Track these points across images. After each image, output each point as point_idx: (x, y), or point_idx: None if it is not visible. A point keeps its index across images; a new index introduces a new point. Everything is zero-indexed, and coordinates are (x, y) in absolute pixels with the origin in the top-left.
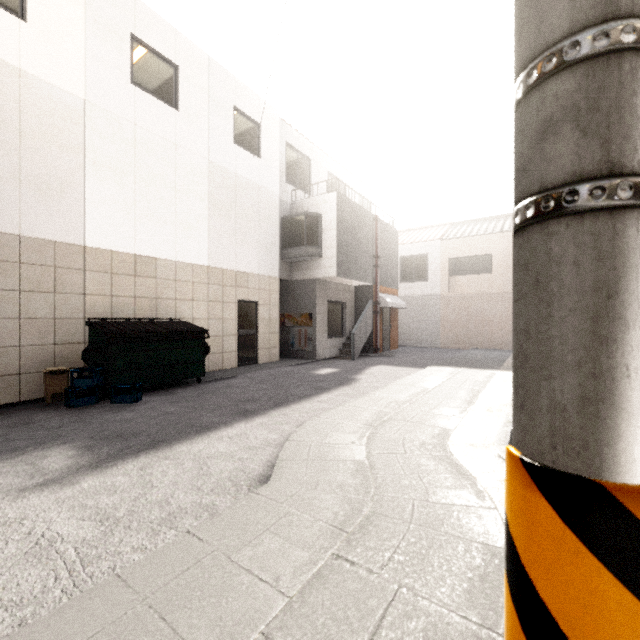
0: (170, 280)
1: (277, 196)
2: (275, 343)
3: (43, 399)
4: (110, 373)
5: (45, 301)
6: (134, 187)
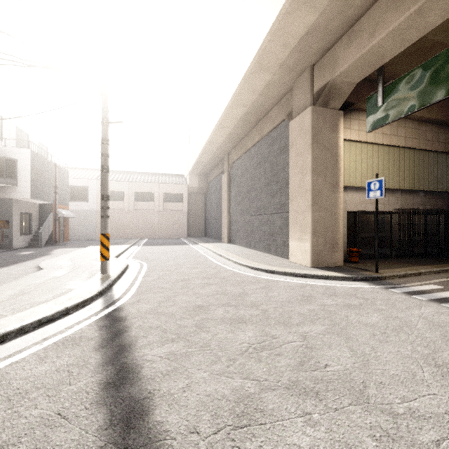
0: None
1: None
2: None
3: None
4: None
5: None
6: None
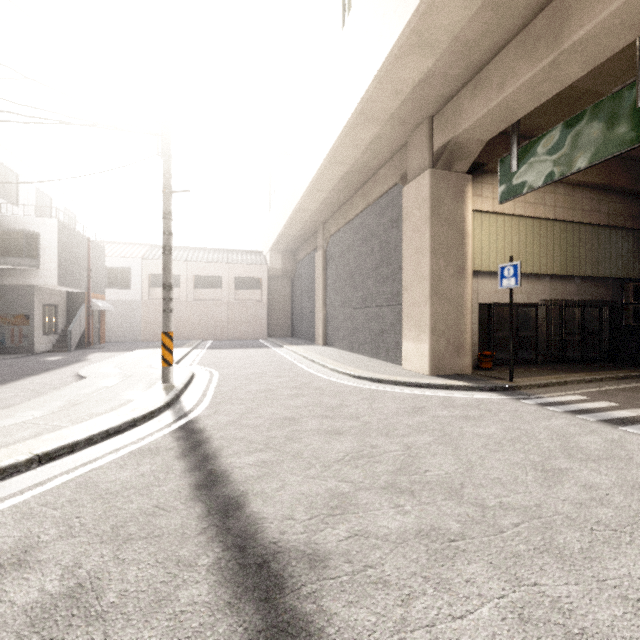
0: None
1: None
2: None
3: None
4: None
5: None
6: None
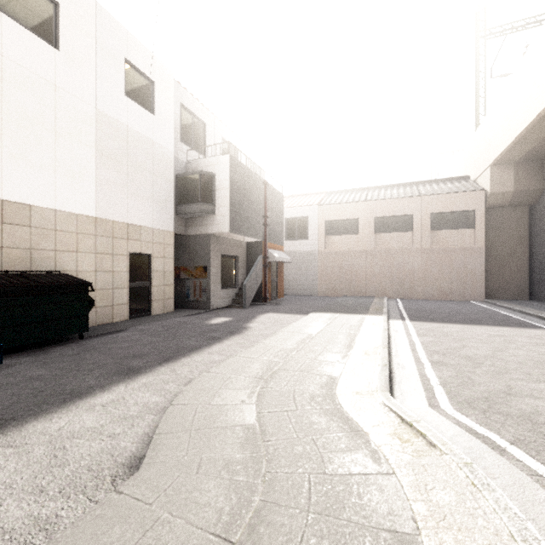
0: (49, 230)
1: (172, 154)
2: (170, 294)
3: None
4: None
5: None
6: (0, 124)
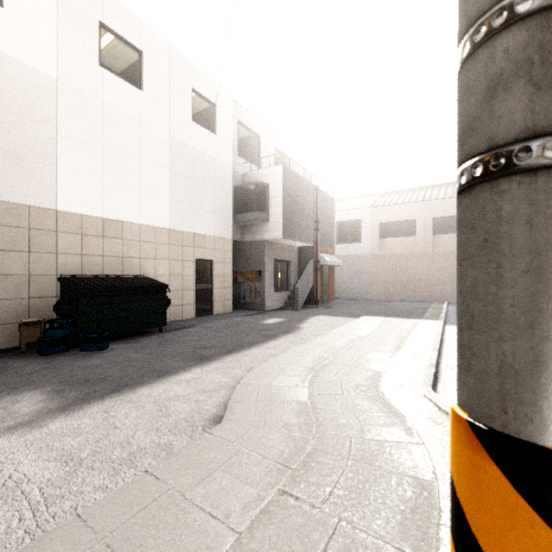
0: (135, 241)
1: (230, 168)
2: (229, 296)
3: (18, 347)
4: (80, 324)
5: (20, 259)
6: (102, 158)
